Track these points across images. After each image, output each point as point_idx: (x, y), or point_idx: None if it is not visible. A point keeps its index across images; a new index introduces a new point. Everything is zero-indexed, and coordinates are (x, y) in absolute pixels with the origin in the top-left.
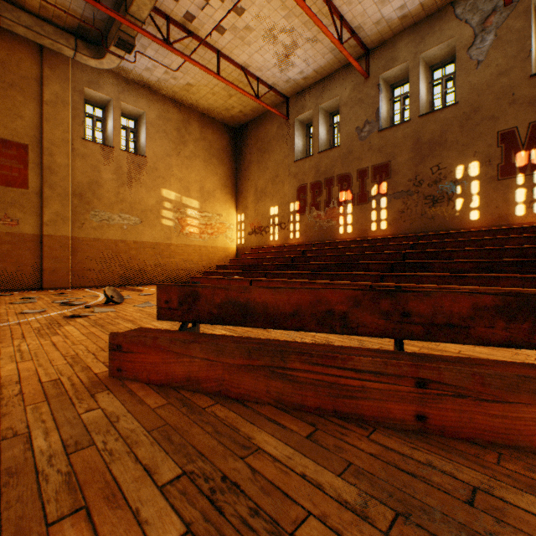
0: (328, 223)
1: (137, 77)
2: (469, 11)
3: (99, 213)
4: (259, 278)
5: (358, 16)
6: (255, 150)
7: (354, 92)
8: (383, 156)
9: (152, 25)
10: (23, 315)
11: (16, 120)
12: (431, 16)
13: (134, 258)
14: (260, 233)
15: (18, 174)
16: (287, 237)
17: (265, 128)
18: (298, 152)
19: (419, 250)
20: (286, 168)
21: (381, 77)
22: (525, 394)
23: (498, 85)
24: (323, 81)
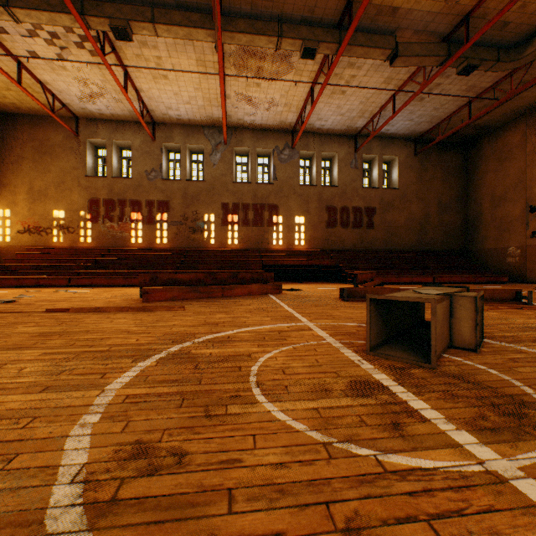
0: (122, 234)
1: None
2: (211, 136)
3: None
4: (78, 276)
5: (154, 106)
6: (31, 147)
7: (144, 145)
8: (165, 196)
9: None
10: None
11: None
12: (193, 126)
13: None
14: (38, 233)
15: None
16: (77, 240)
17: (47, 132)
18: (89, 168)
19: (191, 259)
20: (76, 179)
21: (163, 144)
22: (236, 288)
23: (222, 180)
24: (117, 123)
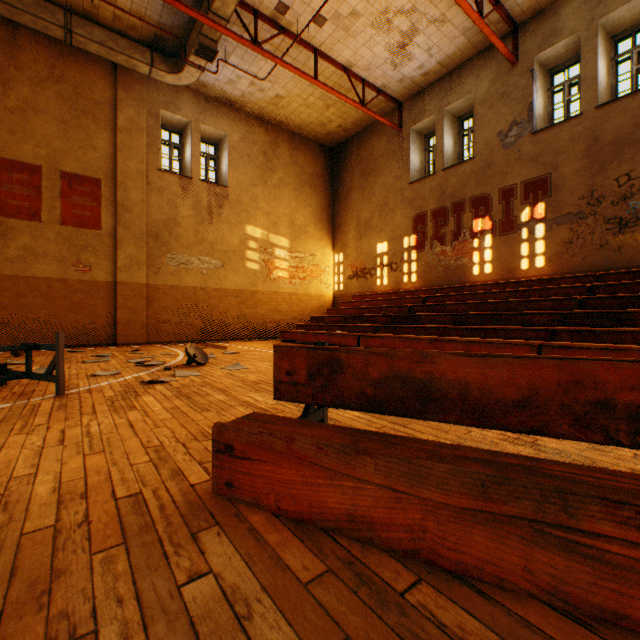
0: (457, 261)
1: (219, 93)
2: None
3: (176, 255)
4: (369, 333)
5: None
6: (357, 173)
7: (495, 85)
8: (538, 167)
9: (236, 25)
10: (94, 378)
11: (89, 151)
12: None
13: (215, 308)
14: (363, 276)
15: (91, 213)
16: (400, 281)
17: (370, 144)
18: (414, 171)
19: (605, 295)
20: (398, 193)
21: (535, 60)
22: None
23: None
24: (450, 76)
